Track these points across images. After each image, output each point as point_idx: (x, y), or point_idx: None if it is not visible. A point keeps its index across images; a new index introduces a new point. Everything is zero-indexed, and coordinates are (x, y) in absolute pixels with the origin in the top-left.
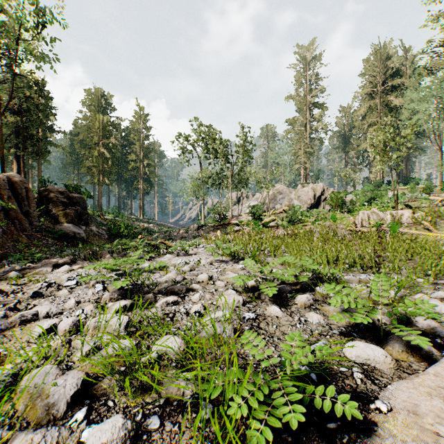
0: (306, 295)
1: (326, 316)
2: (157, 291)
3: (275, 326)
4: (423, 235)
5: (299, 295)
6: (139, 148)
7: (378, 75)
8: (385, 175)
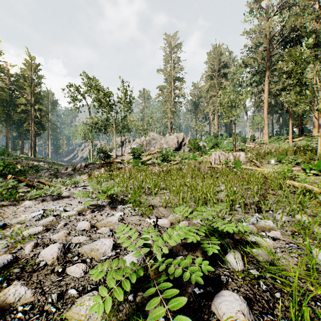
0: (238, 305)
1: None
2: None
3: None
4: (255, 170)
5: (220, 297)
6: (30, 94)
7: (215, 65)
8: (219, 130)
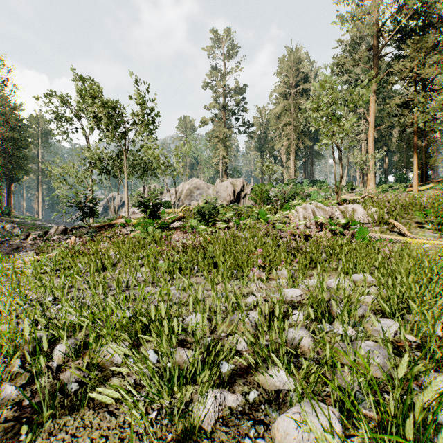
0: None
1: None
2: None
3: None
4: (400, 242)
5: None
6: None
7: (291, 77)
8: (297, 175)
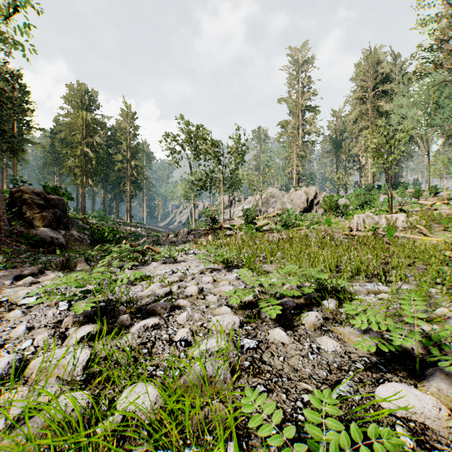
0: (315, 313)
1: (341, 340)
2: (136, 310)
3: (281, 358)
4: (419, 239)
5: (306, 312)
6: (126, 148)
7: (369, 80)
8: (375, 179)
